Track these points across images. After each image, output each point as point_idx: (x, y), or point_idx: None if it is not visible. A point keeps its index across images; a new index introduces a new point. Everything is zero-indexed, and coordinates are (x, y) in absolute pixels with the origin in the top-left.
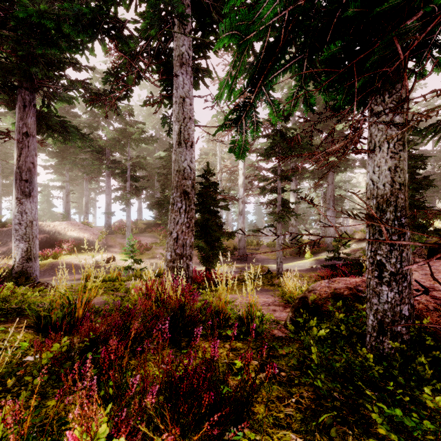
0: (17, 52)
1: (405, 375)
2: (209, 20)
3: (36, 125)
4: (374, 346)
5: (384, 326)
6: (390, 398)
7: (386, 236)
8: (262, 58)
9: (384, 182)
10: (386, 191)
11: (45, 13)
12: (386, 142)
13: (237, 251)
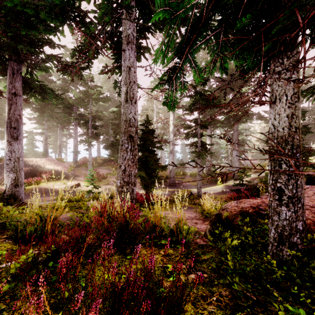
0: (7, 33)
1: (301, 277)
2: (148, 11)
3: (22, 87)
4: (275, 253)
5: (283, 238)
6: (291, 297)
7: (295, 168)
8: (189, 31)
9: (283, 126)
10: (285, 133)
11: (27, 4)
12: (284, 95)
13: (168, 179)
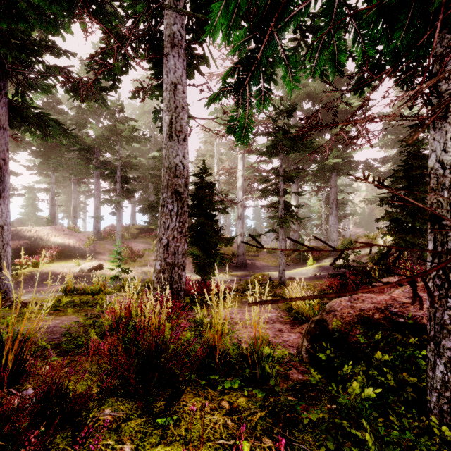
0: None
1: None
2: None
3: (7, 116)
4: (446, 412)
5: None
6: None
7: None
8: None
9: None
10: None
11: None
12: None
13: (236, 257)
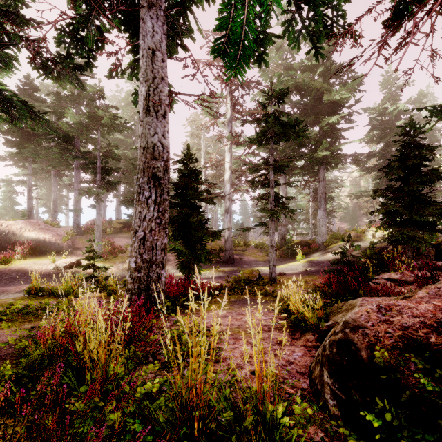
0: None
1: None
2: None
3: None
4: None
5: None
6: None
7: None
8: None
9: None
10: None
11: None
12: None
13: (223, 252)
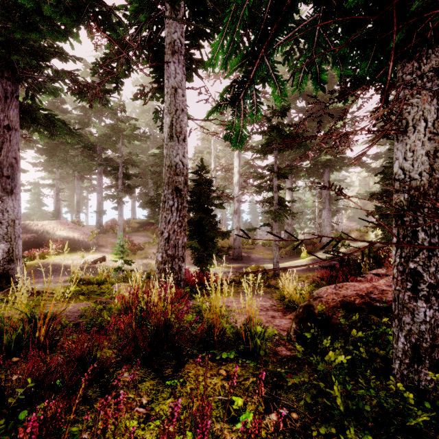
0: None
1: None
2: (203, 7)
3: (19, 117)
4: (406, 376)
5: (420, 352)
6: None
7: None
8: (266, 17)
9: (420, 171)
10: (424, 182)
11: None
12: (422, 120)
13: (232, 250)
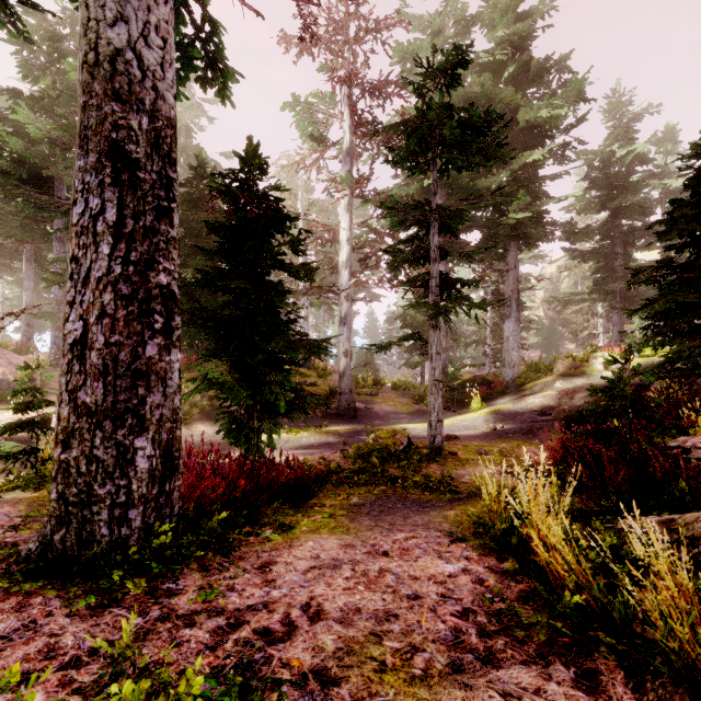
0: None
1: None
2: None
3: None
4: None
5: None
6: None
7: None
8: None
9: None
10: None
11: None
12: None
13: (336, 397)
